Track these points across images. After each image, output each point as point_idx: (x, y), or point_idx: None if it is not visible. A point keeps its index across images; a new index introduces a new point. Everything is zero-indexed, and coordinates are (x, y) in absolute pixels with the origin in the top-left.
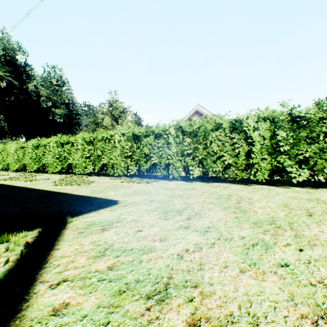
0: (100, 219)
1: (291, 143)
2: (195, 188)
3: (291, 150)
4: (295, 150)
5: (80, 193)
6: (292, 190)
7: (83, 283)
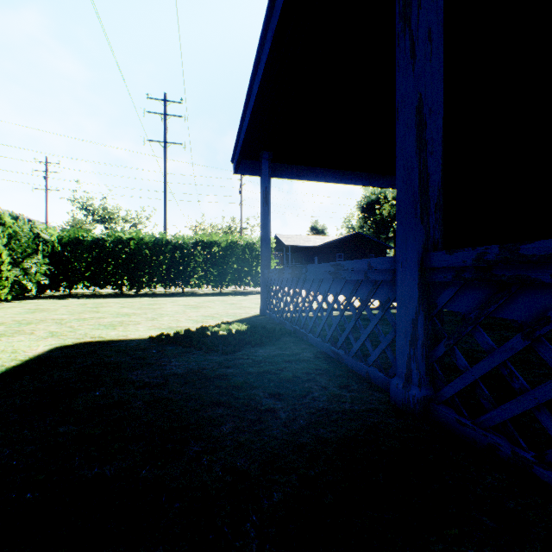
0: (160, 331)
1: None
2: None
3: None
4: None
5: None
6: None
7: (220, 319)
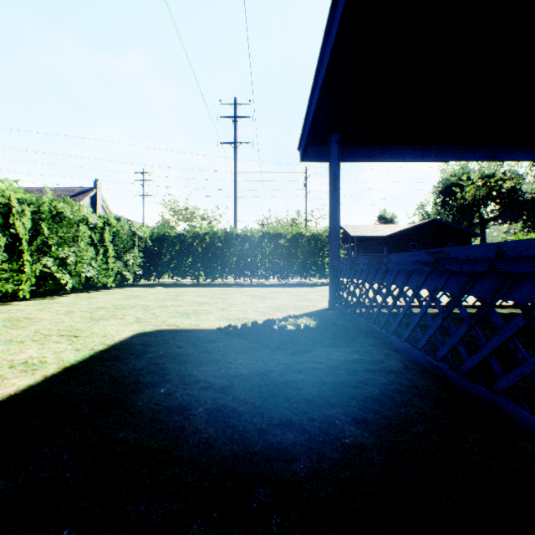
0: (228, 322)
1: (56, 243)
2: (20, 317)
3: (57, 251)
4: (62, 252)
5: (8, 386)
6: (77, 298)
7: (287, 312)
